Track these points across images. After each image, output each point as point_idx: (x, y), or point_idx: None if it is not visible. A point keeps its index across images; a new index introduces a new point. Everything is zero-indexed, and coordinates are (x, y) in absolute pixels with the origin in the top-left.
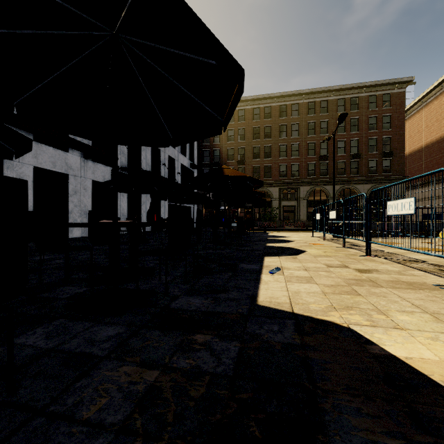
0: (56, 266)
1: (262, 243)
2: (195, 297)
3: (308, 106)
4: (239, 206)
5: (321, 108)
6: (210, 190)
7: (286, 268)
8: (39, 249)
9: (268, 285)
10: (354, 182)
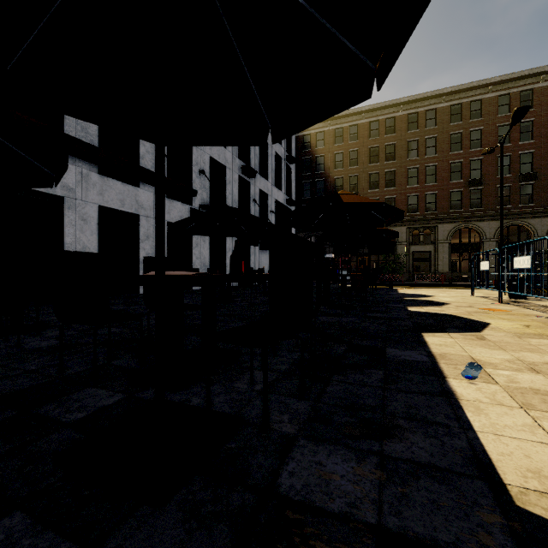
0: (103, 338)
1: (399, 305)
2: (333, 451)
3: (450, 111)
4: (350, 253)
5: (471, 112)
6: (319, 229)
7: (486, 364)
8: (58, 319)
9: (489, 417)
10: (525, 216)
